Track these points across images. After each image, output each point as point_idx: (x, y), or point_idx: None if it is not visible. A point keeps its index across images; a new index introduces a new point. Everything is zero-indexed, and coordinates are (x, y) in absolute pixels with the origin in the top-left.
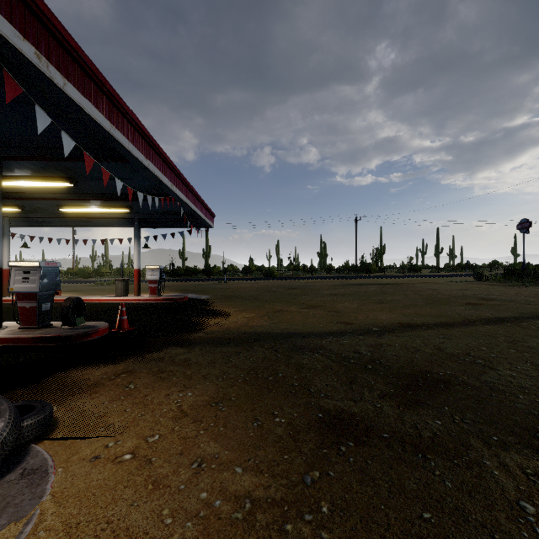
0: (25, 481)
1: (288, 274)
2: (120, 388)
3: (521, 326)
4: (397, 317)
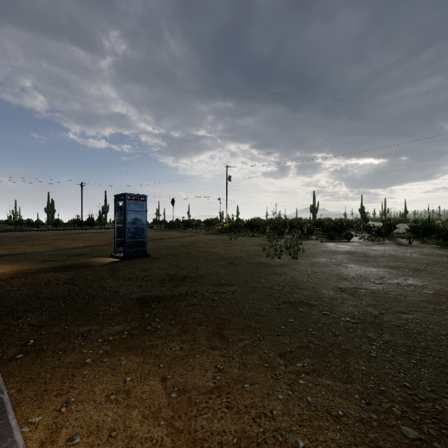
0: None
1: (10, 228)
2: None
3: None
4: (87, 244)
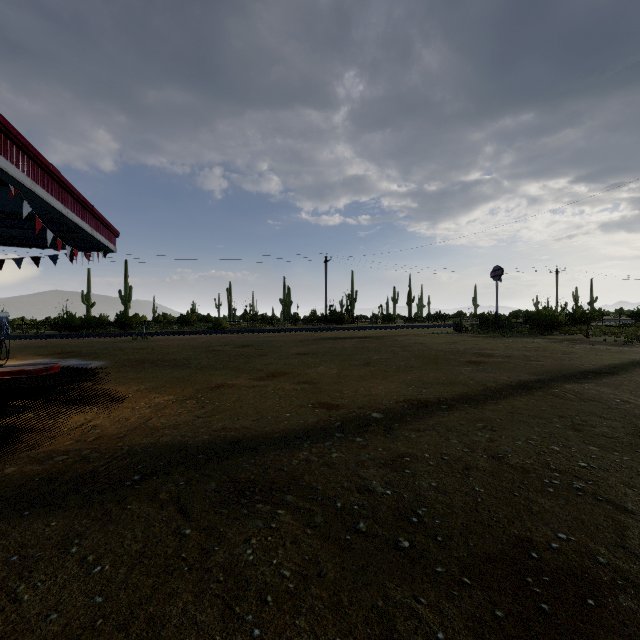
0: None
1: (242, 326)
2: None
3: (556, 395)
4: (399, 388)
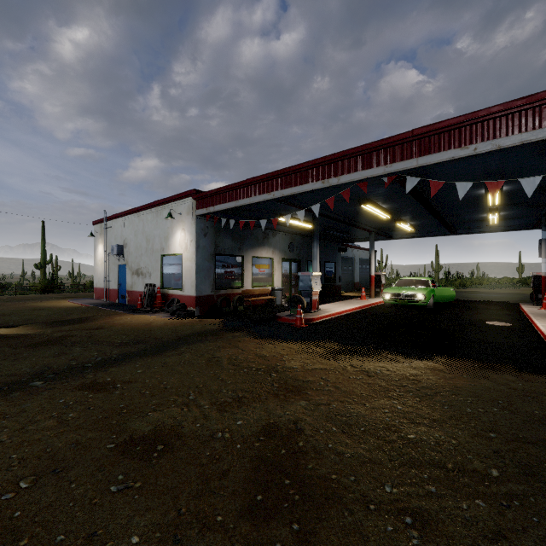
0: (164, 317)
1: None
2: (188, 320)
3: None
4: None
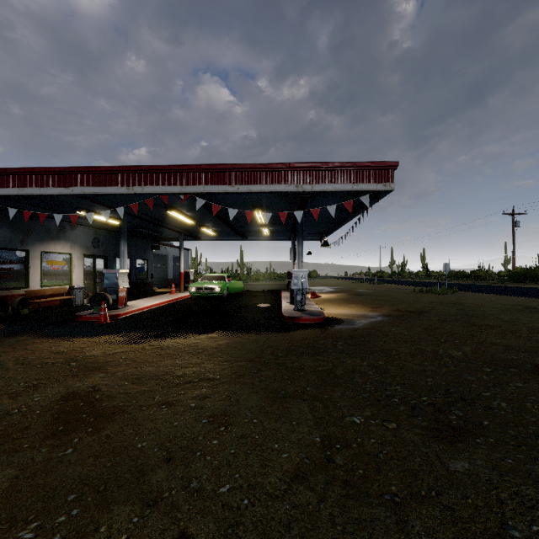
0: None
1: None
2: None
3: None
4: None
